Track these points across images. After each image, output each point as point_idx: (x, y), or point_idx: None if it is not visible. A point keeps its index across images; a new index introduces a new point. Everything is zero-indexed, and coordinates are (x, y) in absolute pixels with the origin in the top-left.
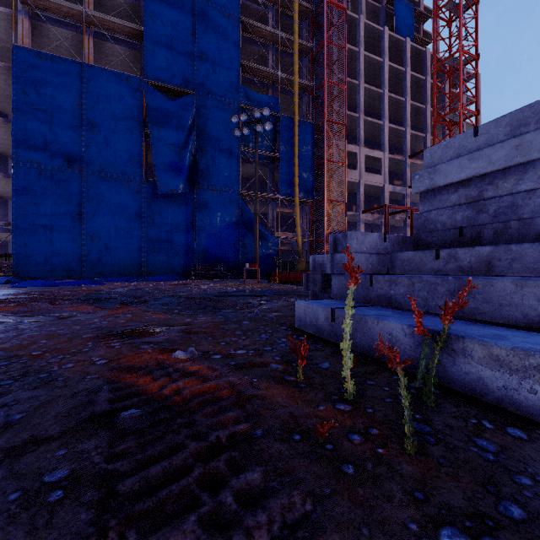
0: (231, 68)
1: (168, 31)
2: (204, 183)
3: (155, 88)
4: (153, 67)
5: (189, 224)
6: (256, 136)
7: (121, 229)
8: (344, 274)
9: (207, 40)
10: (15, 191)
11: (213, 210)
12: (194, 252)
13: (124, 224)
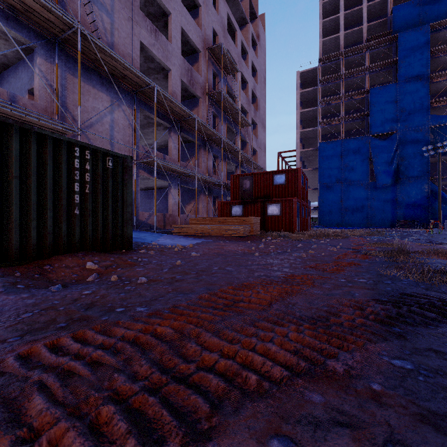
0: (422, 108)
1: (381, 107)
2: (403, 177)
3: (374, 136)
4: (373, 128)
5: (394, 200)
6: (439, 154)
7: (358, 206)
8: (446, 224)
9: (405, 100)
10: (319, 195)
11: (409, 191)
12: (397, 214)
13: (359, 203)
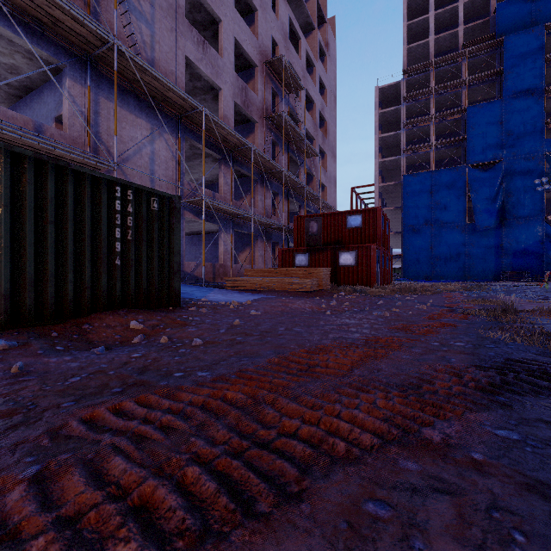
0: (535, 131)
1: (482, 130)
2: (510, 217)
3: (473, 166)
4: (472, 156)
5: (498, 246)
6: None
7: (453, 253)
8: None
9: (513, 121)
10: (403, 240)
11: (518, 235)
12: (502, 264)
13: (454, 250)
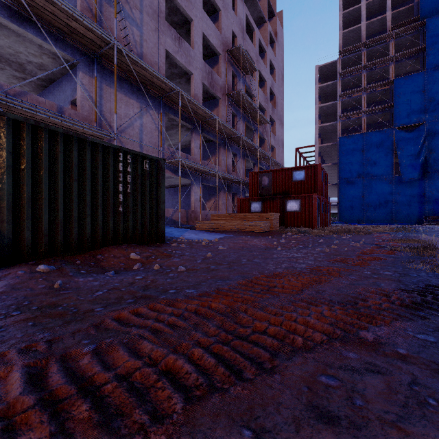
0: None
1: (407, 98)
2: (432, 171)
3: (399, 128)
4: (398, 120)
5: (421, 195)
6: None
7: (382, 201)
8: None
9: (434, 89)
10: (339, 190)
11: (438, 185)
12: (425, 210)
13: (383, 198)
